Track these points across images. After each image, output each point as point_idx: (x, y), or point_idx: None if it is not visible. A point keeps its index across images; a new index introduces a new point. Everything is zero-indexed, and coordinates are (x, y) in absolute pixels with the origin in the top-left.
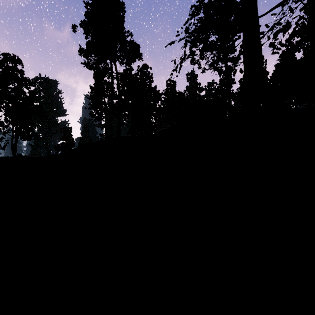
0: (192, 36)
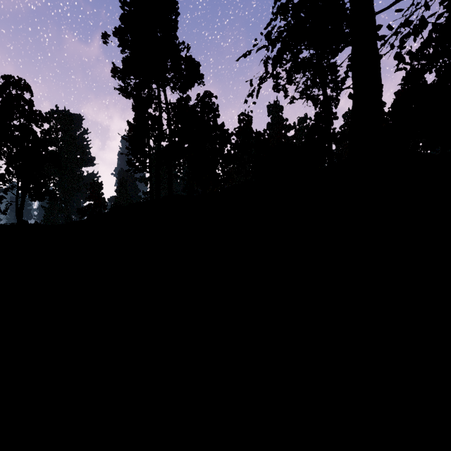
0: (278, 42)
